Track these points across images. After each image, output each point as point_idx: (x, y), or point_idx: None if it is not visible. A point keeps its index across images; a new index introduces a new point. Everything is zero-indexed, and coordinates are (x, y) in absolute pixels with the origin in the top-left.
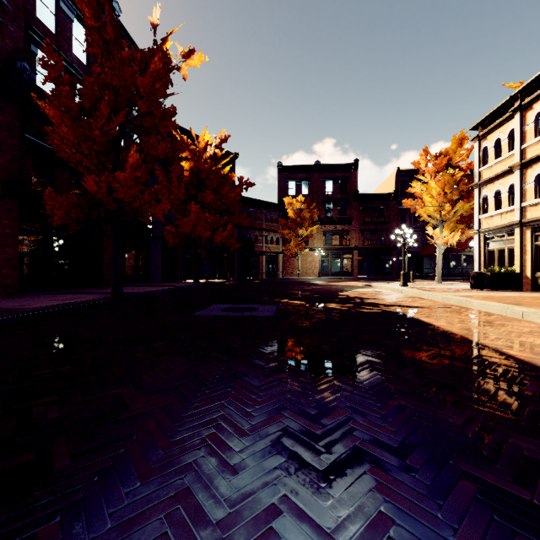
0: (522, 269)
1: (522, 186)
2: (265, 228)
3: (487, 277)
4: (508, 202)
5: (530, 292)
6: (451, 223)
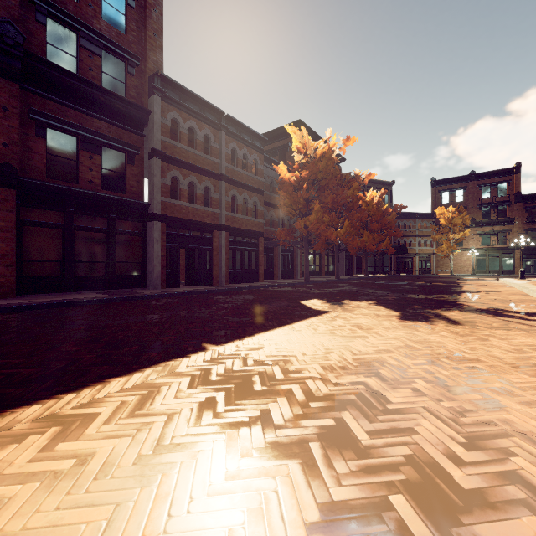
0: None
1: None
2: (418, 234)
3: None
4: None
5: None
6: None
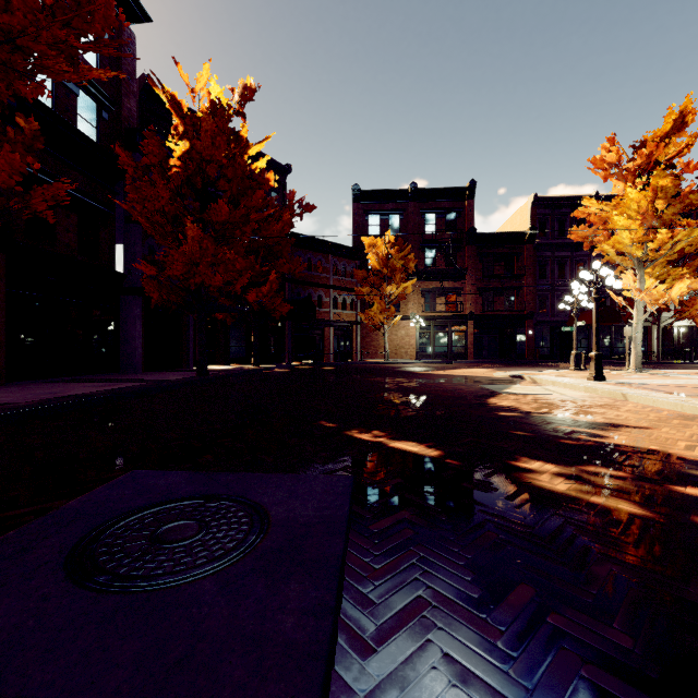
0: None
1: None
2: (333, 284)
3: None
4: None
5: None
6: (656, 267)
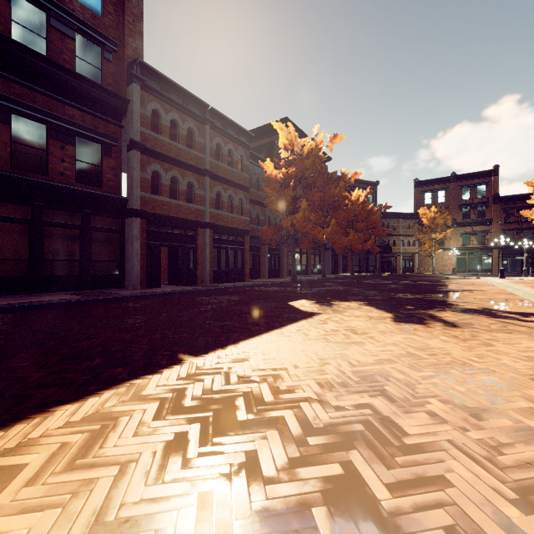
0: None
1: None
2: (402, 234)
3: None
4: None
5: None
6: None
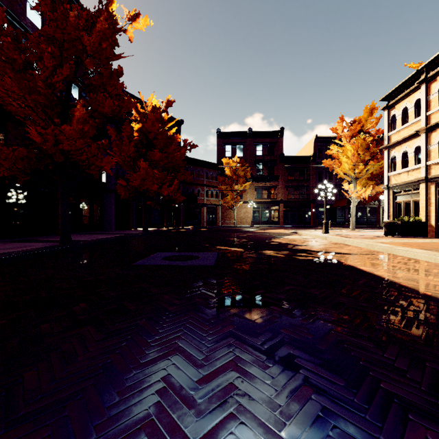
0: (427, 219)
1: (427, 148)
2: (206, 184)
3: (398, 225)
4: (414, 162)
5: (435, 238)
6: (363, 180)
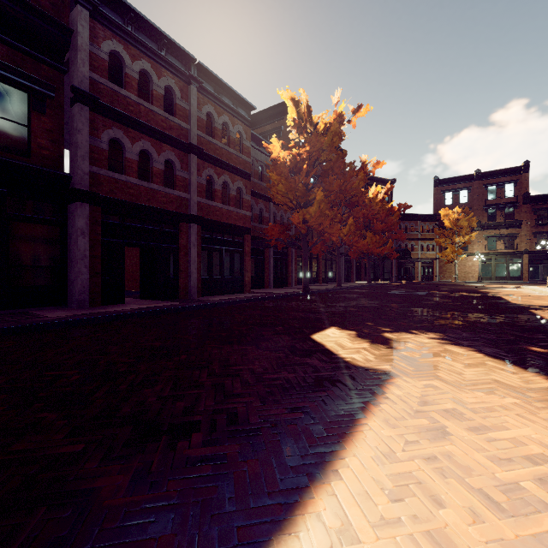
0: None
1: None
2: (420, 237)
3: None
4: None
5: None
6: None
